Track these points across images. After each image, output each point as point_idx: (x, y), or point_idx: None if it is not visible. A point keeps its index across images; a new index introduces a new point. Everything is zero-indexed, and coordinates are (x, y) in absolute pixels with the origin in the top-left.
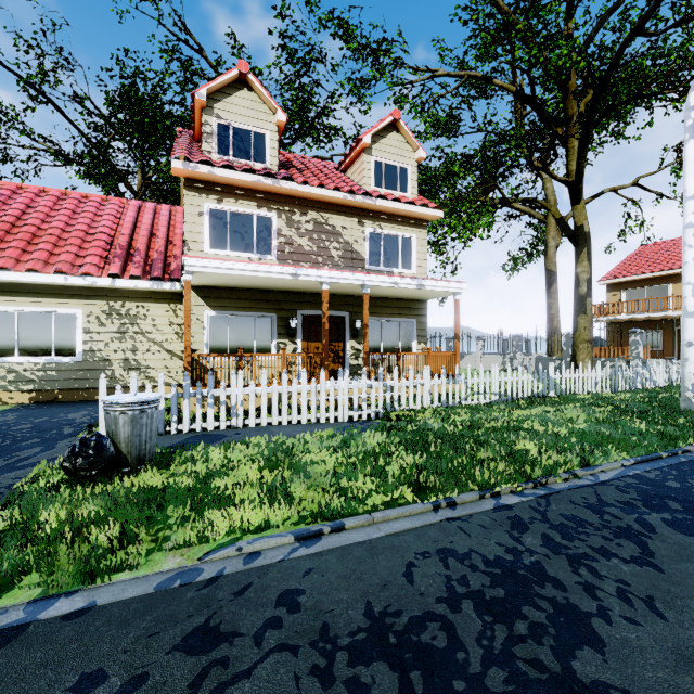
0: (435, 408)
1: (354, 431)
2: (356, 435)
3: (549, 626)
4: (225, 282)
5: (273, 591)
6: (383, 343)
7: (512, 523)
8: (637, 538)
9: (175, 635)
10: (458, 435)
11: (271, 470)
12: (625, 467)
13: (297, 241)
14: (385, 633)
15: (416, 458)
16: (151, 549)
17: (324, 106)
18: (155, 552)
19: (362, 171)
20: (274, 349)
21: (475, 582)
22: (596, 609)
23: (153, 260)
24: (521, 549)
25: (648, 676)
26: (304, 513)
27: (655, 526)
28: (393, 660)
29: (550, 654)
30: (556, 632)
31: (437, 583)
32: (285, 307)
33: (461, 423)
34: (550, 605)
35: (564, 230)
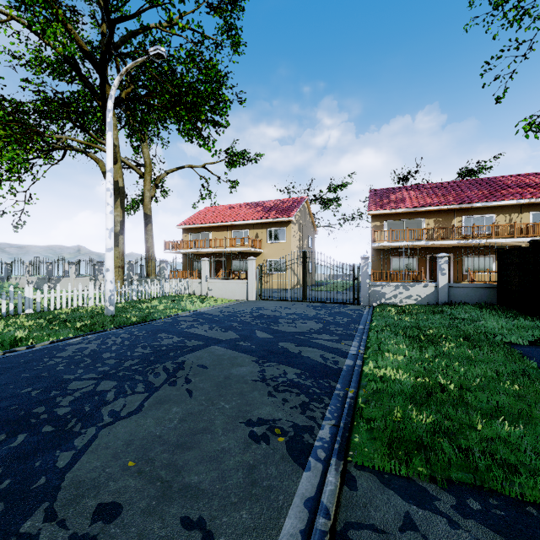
0: None
1: None
2: None
3: None
4: None
5: None
6: None
7: None
8: None
9: None
10: None
11: None
12: None
13: None
14: None
15: None
16: None
17: None
18: None
19: None
20: None
21: None
22: None
23: None
24: None
25: None
26: None
27: None
28: None
29: None
30: None
31: None
32: None
33: None
34: None
35: None
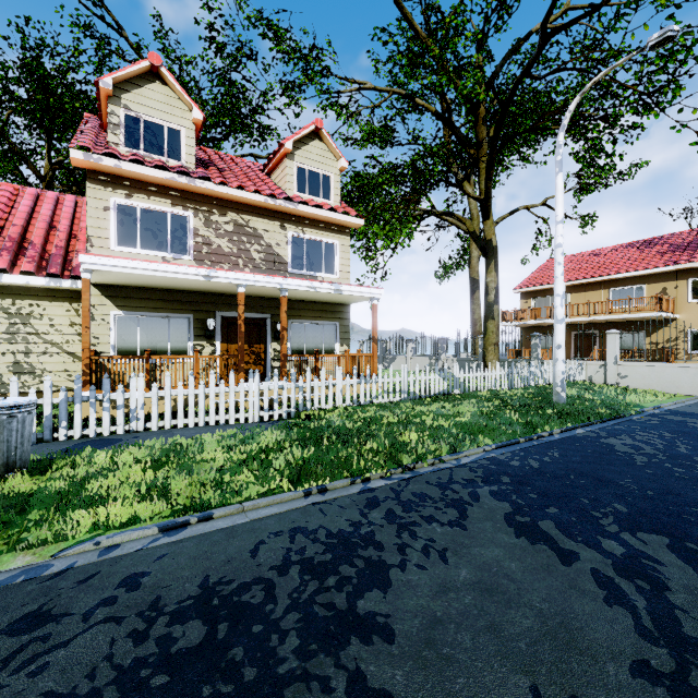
0: (345, 406)
1: (257, 430)
2: (255, 434)
3: (354, 577)
4: (132, 281)
5: (119, 576)
6: (306, 345)
7: (368, 502)
8: (461, 506)
9: (1, 623)
10: (353, 430)
11: (158, 470)
12: (486, 452)
13: (216, 242)
14: (211, 598)
15: (305, 452)
16: (0, 551)
17: (256, 105)
18: (4, 554)
19: (285, 176)
20: (191, 351)
21: (311, 551)
22: (399, 562)
23: (50, 255)
24: (363, 522)
25: (411, 603)
26: (178, 507)
27: (481, 496)
28: (208, 618)
29: (344, 597)
30: (358, 581)
31: (277, 555)
32: (203, 308)
33: (361, 419)
34: (364, 562)
35: (476, 243)
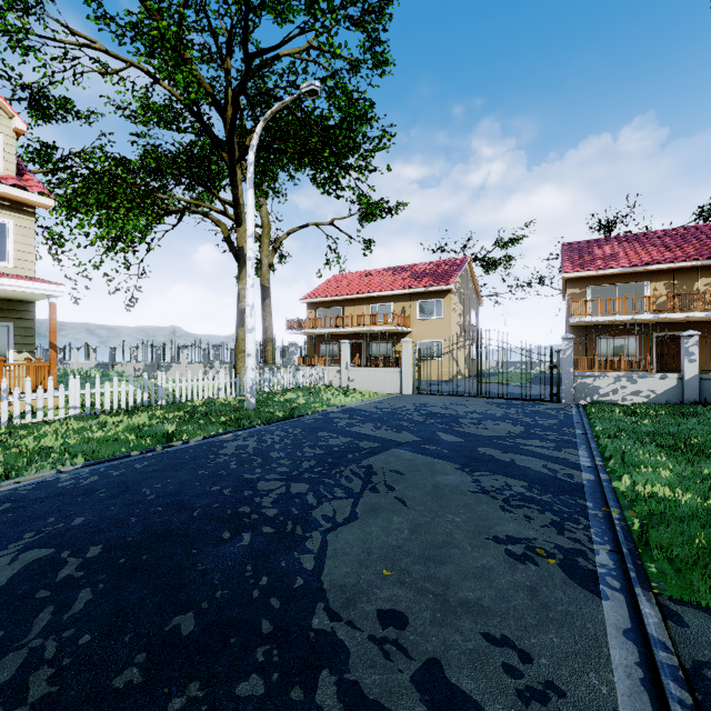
0: None
1: None
2: None
3: None
4: None
5: None
6: None
7: None
8: None
9: None
10: None
11: None
12: (60, 473)
13: None
14: None
15: None
16: None
17: None
18: None
19: None
20: None
21: None
22: None
23: None
24: None
25: None
26: None
27: None
28: None
29: None
30: None
31: None
32: None
33: None
34: None
35: (230, 248)
